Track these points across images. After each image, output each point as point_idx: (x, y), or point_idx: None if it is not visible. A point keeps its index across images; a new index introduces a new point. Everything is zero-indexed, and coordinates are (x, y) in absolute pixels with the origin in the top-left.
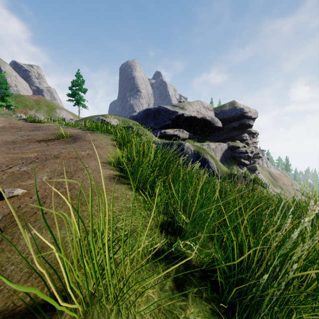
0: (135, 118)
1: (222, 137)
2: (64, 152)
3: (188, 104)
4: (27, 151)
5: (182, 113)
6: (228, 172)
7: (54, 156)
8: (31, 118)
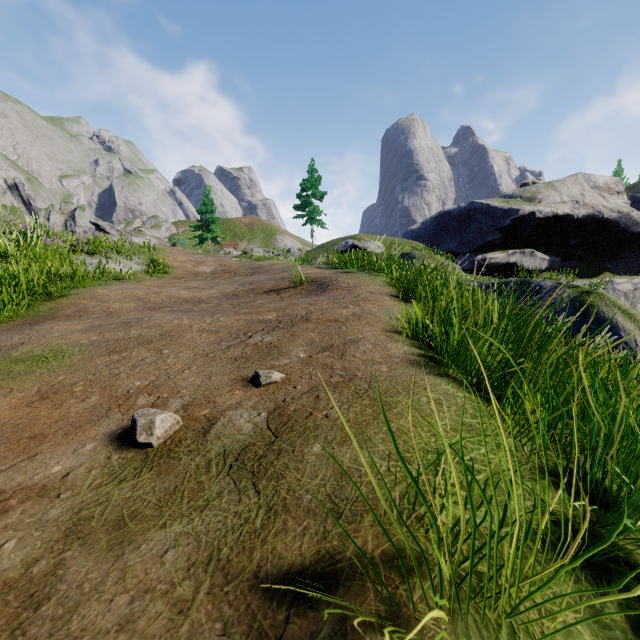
0: (416, 236)
1: None
2: (313, 310)
3: (546, 187)
4: (261, 310)
5: (531, 212)
6: None
7: (301, 317)
8: (246, 254)
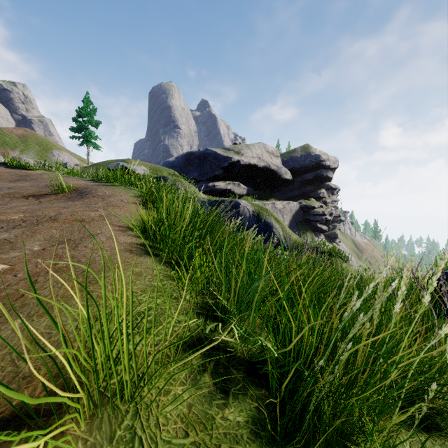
0: (172, 166)
1: (291, 193)
2: (64, 212)
3: (246, 147)
4: (8, 211)
5: (238, 160)
6: (298, 240)
7: (49, 218)
8: (14, 162)
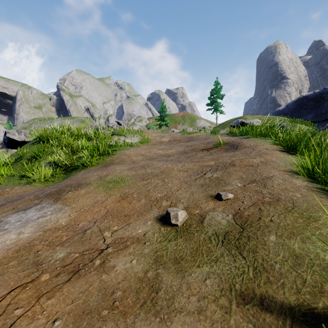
0: (282, 113)
1: None
2: (235, 160)
3: None
4: (204, 160)
5: None
6: None
7: (229, 164)
8: (184, 131)
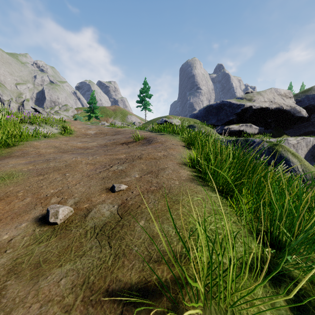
0: (196, 116)
1: (306, 129)
2: (144, 153)
3: (257, 94)
4: (118, 153)
5: (250, 106)
6: None
7: (137, 157)
8: (112, 124)
